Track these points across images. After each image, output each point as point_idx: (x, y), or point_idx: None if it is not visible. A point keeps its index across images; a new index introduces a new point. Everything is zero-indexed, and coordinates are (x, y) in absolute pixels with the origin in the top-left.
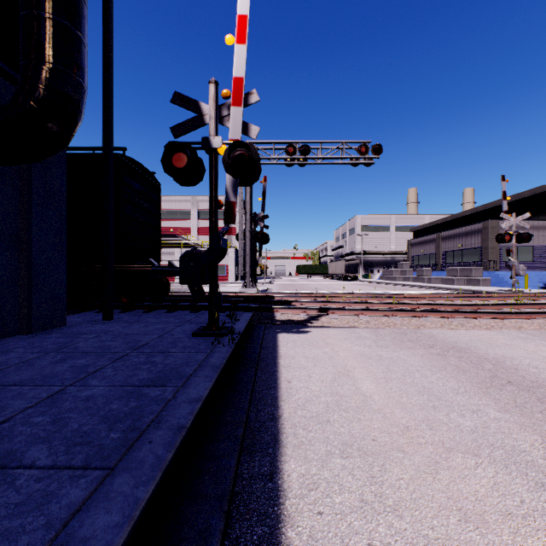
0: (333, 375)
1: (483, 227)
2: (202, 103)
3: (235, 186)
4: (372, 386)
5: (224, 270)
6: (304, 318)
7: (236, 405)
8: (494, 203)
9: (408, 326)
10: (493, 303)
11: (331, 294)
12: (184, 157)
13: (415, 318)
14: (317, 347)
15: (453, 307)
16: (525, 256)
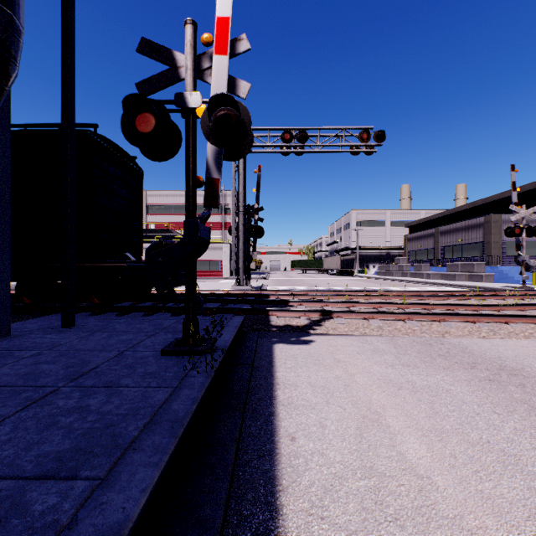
0: (356, 424)
1: (485, 221)
2: (177, 53)
3: (219, 158)
4: (423, 451)
5: (219, 266)
6: (304, 323)
7: (201, 514)
8: (493, 197)
9: (429, 333)
10: (511, 302)
11: (331, 292)
12: (151, 118)
13: (436, 323)
14: (325, 367)
15: (471, 308)
16: (529, 251)
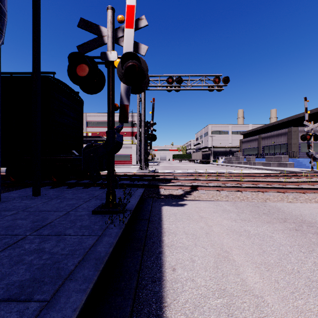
0: (214, 259)
1: (288, 131)
2: (102, 27)
3: (128, 92)
4: (257, 278)
5: (129, 157)
6: (180, 193)
7: None
8: (293, 117)
9: (257, 199)
10: (305, 180)
11: (196, 173)
12: (86, 67)
13: (260, 193)
14: (194, 221)
15: (281, 183)
16: (314, 149)
